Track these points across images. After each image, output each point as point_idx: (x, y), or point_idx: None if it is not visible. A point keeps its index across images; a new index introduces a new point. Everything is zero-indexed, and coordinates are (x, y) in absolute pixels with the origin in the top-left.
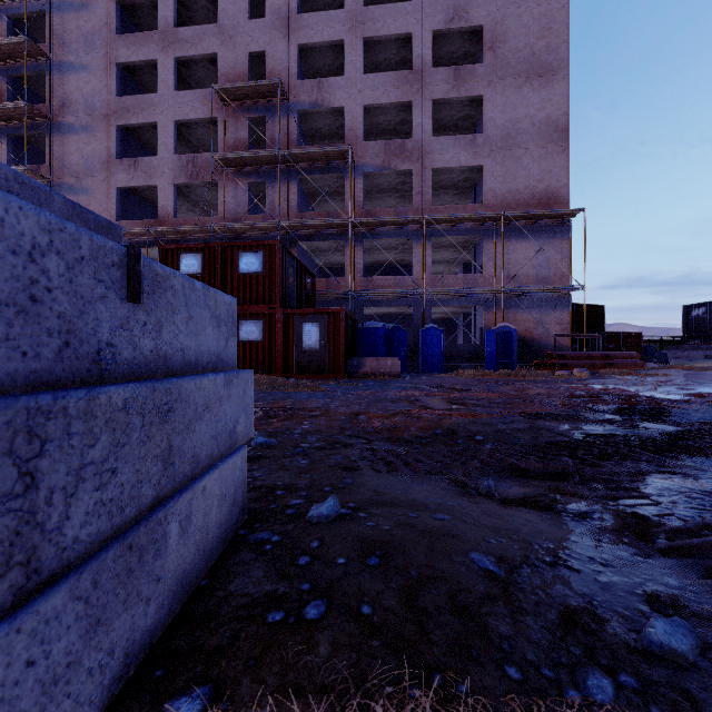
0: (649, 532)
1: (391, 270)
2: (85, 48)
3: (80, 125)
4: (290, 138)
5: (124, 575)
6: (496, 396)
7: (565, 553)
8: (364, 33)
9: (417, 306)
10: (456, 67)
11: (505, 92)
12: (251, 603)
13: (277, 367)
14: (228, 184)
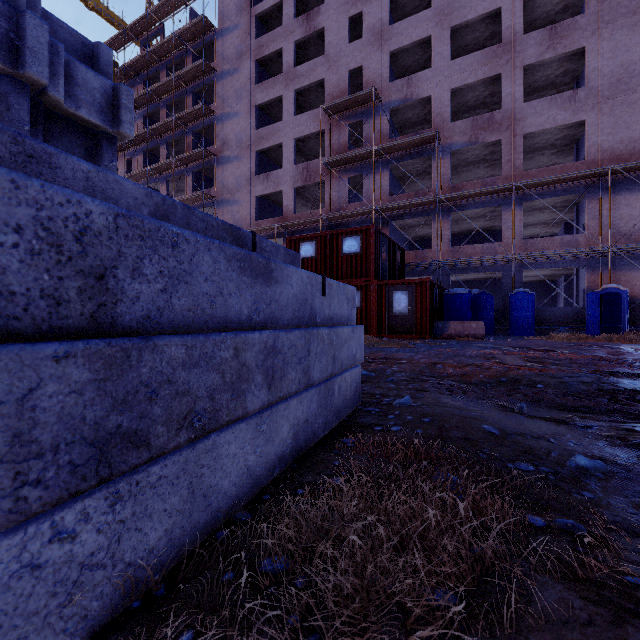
0: (631, 437)
1: (479, 237)
2: (236, 100)
3: (233, 155)
4: (383, 134)
5: (324, 396)
6: (579, 357)
7: (553, 437)
8: (450, 23)
9: (506, 271)
10: (552, 26)
11: (614, 36)
12: (367, 425)
13: (372, 329)
14: (333, 181)
